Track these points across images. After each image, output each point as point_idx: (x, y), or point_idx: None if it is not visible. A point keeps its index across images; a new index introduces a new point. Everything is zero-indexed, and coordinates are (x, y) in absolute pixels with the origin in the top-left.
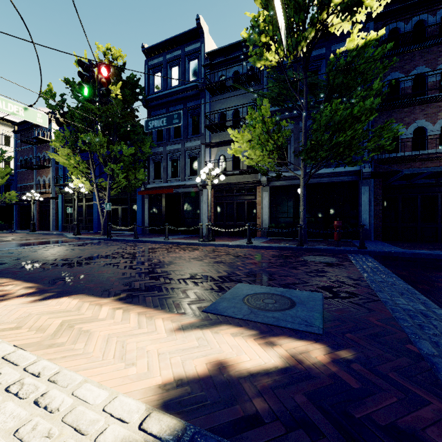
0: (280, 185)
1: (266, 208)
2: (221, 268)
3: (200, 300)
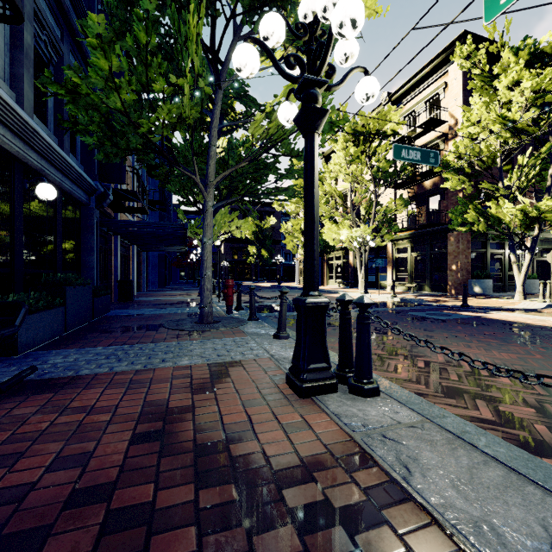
0: None
1: None
2: (438, 326)
3: (474, 318)
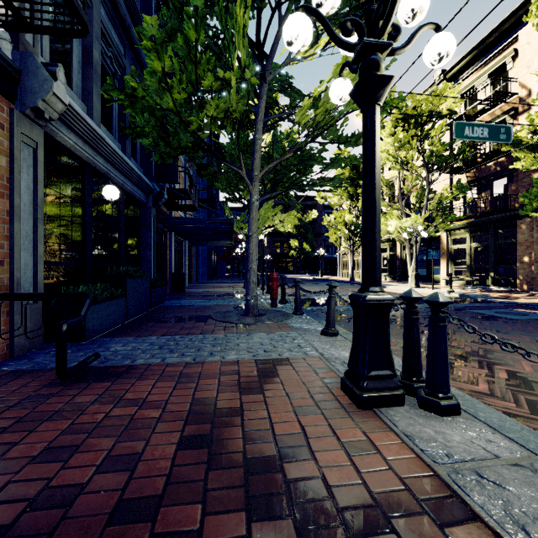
0: (71, 146)
1: (27, 220)
2: (514, 327)
3: None
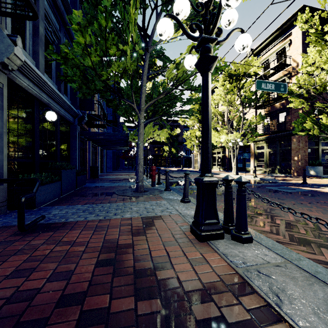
0: (25, 87)
1: None
2: (287, 196)
3: (312, 192)
